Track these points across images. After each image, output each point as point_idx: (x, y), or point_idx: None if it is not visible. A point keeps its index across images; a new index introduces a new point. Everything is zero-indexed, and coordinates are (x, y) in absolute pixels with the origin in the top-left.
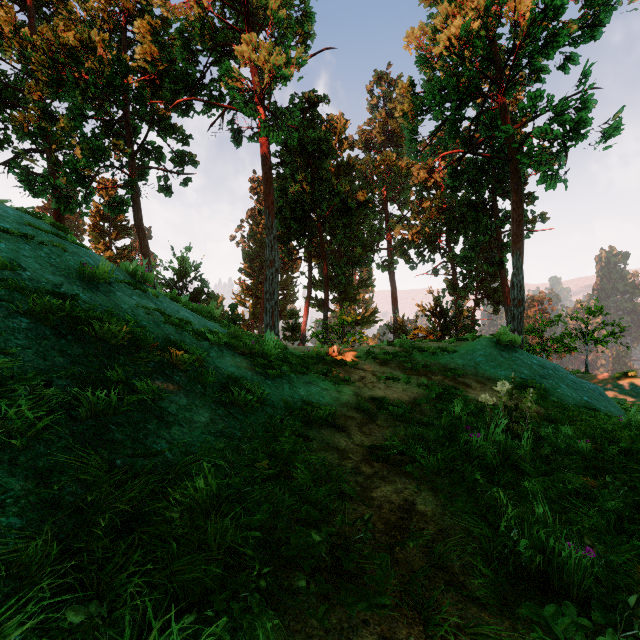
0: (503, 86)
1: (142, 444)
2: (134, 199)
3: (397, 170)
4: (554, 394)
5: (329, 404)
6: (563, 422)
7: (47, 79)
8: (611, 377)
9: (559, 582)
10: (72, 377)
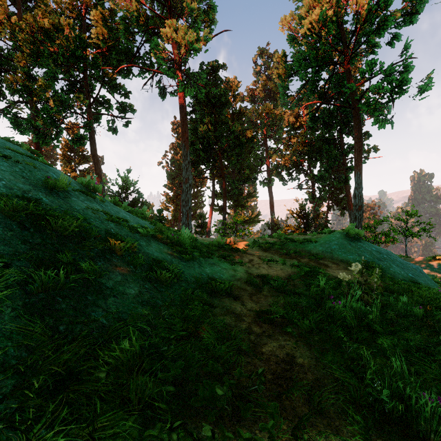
0: (348, 56)
1: (82, 312)
2: (91, 136)
3: (274, 116)
4: (388, 272)
5: (227, 279)
6: (399, 293)
7: (30, 51)
8: (424, 260)
9: (417, 426)
10: (30, 260)
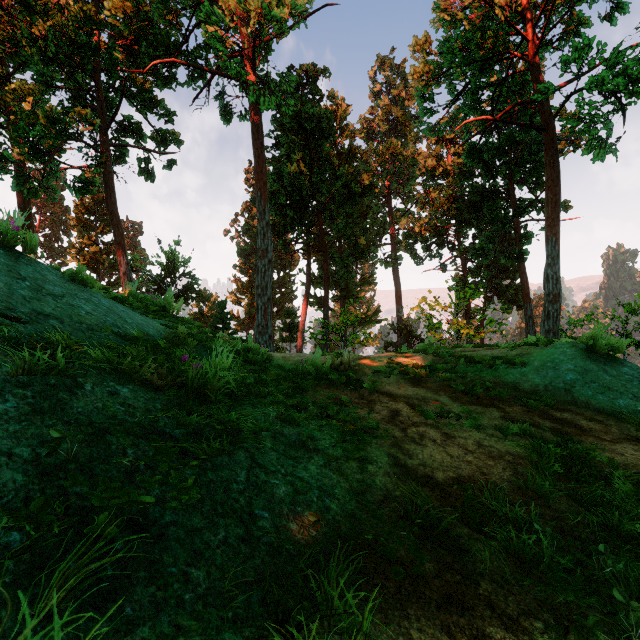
0: (536, 43)
1: None
2: (106, 180)
3: (402, 159)
4: None
5: (346, 515)
6: None
7: (1, 37)
8: None
9: None
10: None
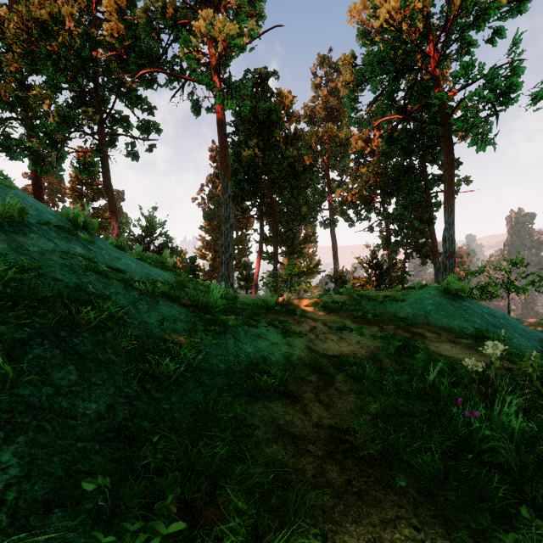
0: (436, 58)
1: None
2: (103, 162)
3: (338, 140)
4: (511, 345)
5: (279, 362)
6: None
7: (23, 52)
8: (538, 323)
9: None
10: None
